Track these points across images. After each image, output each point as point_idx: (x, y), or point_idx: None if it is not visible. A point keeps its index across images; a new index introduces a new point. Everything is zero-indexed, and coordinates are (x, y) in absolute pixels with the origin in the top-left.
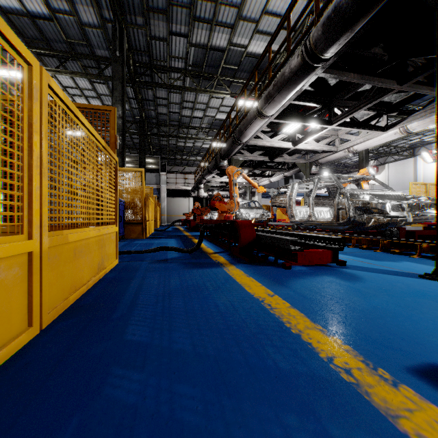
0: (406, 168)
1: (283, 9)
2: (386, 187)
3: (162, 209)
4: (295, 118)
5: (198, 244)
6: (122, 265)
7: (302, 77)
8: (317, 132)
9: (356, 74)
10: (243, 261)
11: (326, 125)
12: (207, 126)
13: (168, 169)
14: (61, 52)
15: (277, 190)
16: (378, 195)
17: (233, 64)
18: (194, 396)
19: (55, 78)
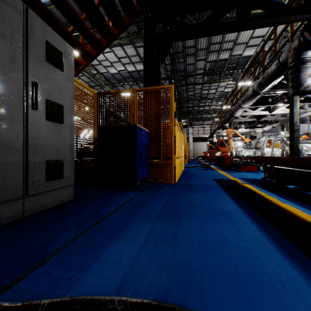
0: None
1: (263, 33)
2: None
3: (189, 149)
4: (263, 103)
5: (209, 165)
6: (185, 169)
7: (255, 97)
8: (281, 106)
9: (287, 89)
10: (225, 170)
11: (284, 104)
12: (218, 96)
13: (192, 124)
14: None
15: (257, 139)
16: (309, 143)
17: (233, 64)
18: (206, 176)
19: None
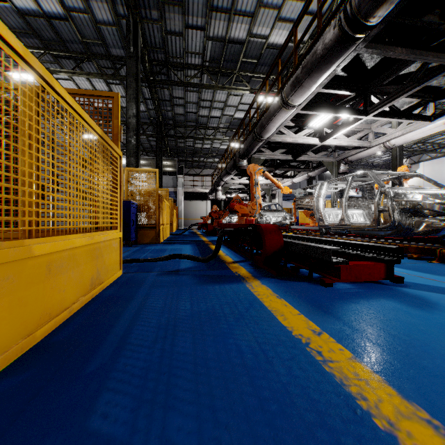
0: (443, 166)
1: None
2: (436, 185)
3: (179, 212)
4: (325, 108)
5: (215, 252)
6: (125, 278)
7: (339, 54)
8: (349, 124)
9: (405, 49)
10: (269, 274)
11: (361, 116)
12: (225, 126)
13: (185, 172)
14: (78, 53)
15: (302, 191)
16: (429, 194)
17: (252, 58)
18: None
19: (72, 81)
